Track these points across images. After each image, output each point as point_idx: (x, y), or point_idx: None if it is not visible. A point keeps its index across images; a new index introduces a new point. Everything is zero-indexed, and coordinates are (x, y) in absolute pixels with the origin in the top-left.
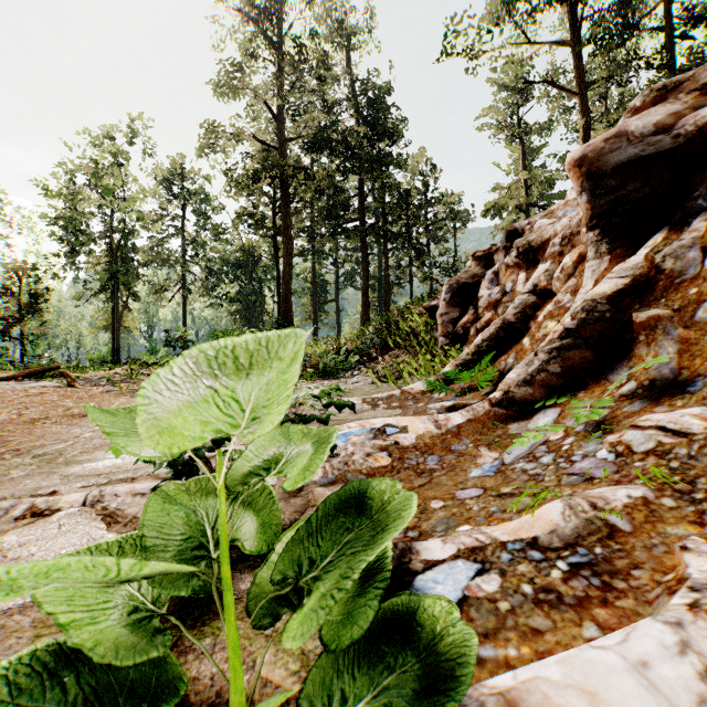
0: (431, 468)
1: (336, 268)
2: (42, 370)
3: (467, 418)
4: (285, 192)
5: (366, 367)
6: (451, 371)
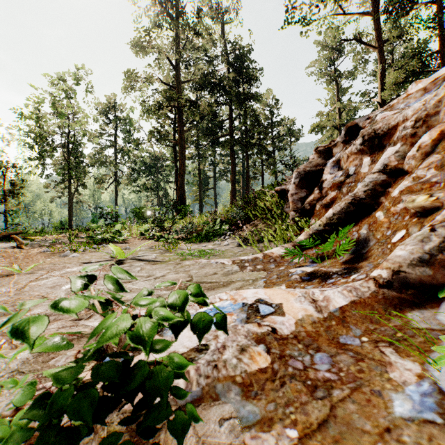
0: (324, 379)
1: (214, 168)
2: (9, 235)
3: (350, 299)
4: (180, 116)
5: (234, 233)
6: (307, 240)
